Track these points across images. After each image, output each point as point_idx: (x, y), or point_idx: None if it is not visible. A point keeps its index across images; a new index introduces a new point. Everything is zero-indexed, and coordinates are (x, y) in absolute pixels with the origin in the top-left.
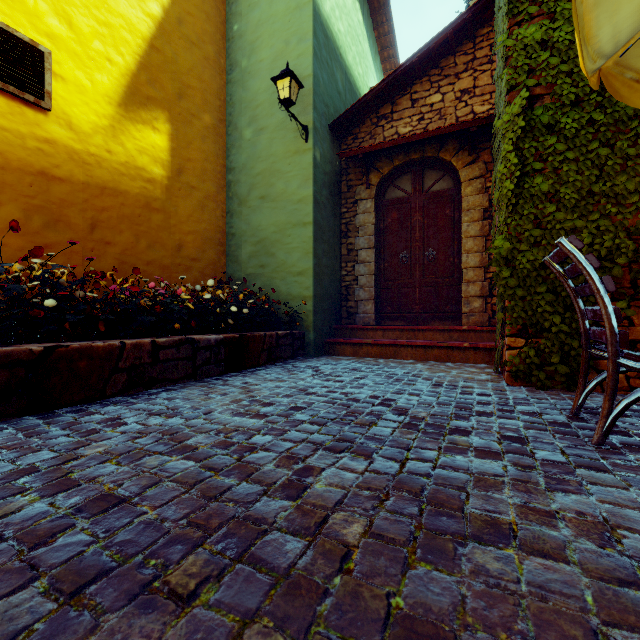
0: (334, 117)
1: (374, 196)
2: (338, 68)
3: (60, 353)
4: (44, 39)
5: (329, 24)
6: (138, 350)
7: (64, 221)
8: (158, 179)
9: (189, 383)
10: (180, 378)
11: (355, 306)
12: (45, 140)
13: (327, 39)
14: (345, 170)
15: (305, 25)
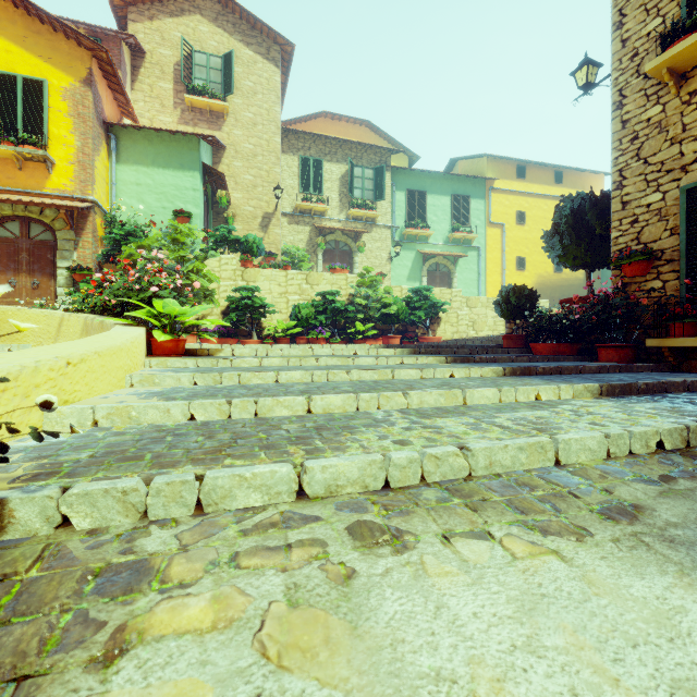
0: None
1: None
2: None
3: None
4: None
5: None
6: None
7: (564, 295)
8: (581, 279)
9: None
10: None
11: None
12: (561, 279)
13: None
14: None
15: None
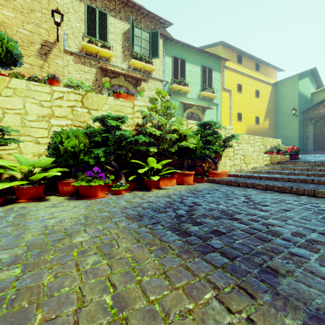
0: (302, 109)
1: (313, 125)
2: (303, 98)
3: None
4: (258, 115)
5: (301, 92)
6: None
7: None
8: (267, 128)
9: None
10: None
11: (307, 147)
12: (258, 128)
13: (300, 96)
14: (304, 119)
15: (296, 96)
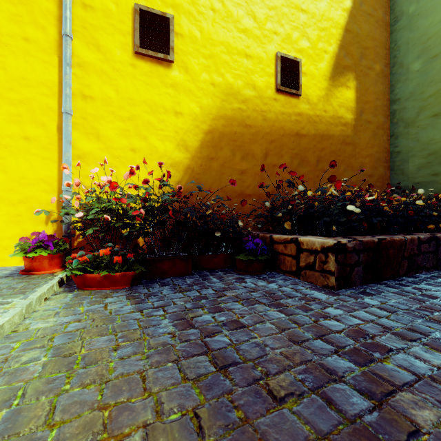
0: None
1: None
2: None
3: (382, 243)
4: (297, 54)
5: None
6: (411, 244)
7: (305, 160)
8: (349, 122)
9: (439, 272)
10: (429, 267)
11: None
12: (298, 114)
13: None
14: None
15: None
